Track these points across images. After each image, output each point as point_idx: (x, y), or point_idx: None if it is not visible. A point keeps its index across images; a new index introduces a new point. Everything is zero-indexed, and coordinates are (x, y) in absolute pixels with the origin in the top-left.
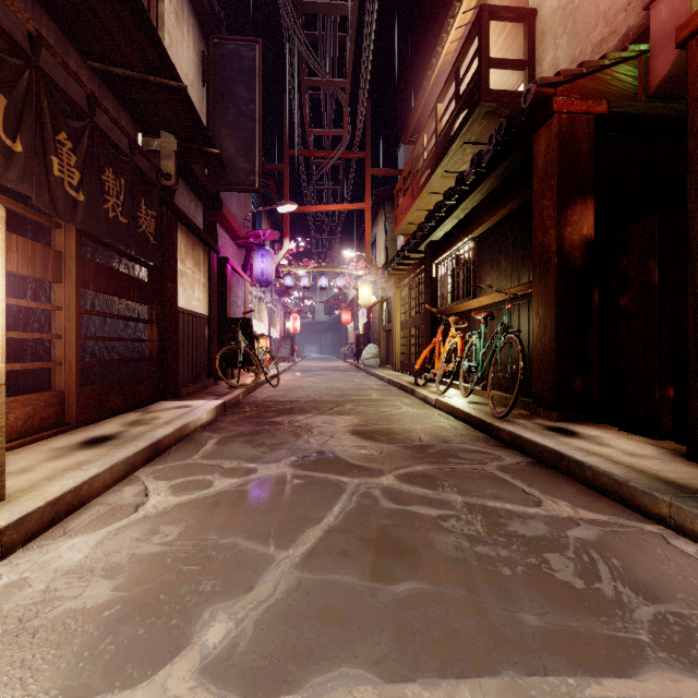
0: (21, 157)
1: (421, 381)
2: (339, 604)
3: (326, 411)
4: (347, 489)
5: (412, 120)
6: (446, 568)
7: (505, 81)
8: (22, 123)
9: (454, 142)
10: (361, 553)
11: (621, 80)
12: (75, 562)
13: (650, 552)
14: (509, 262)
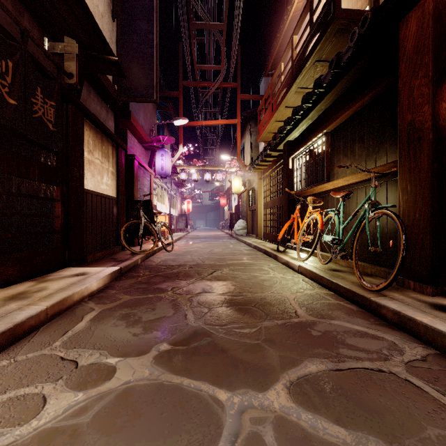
0: None
1: (280, 247)
2: None
3: (206, 276)
4: (224, 424)
5: (271, 57)
6: None
7: None
8: None
9: (308, 60)
10: None
11: None
12: None
13: None
14: (364, 148)
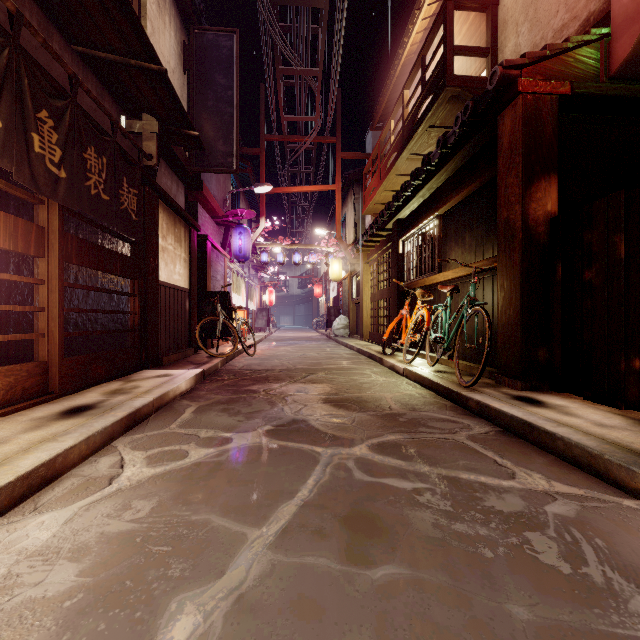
0: (0, 133)
1: (388, 350)
2: (315, 593)
3: (300, 380)
4: (321, 459)
5: (380, 107)
6: (425, 549)
7: (468, 68)
8: (1, 100)
9: (420, 126)
10: (336, 531)
11: (583, 62)
12: (42, 541)
13: (633, 530)
14: (474, 238)
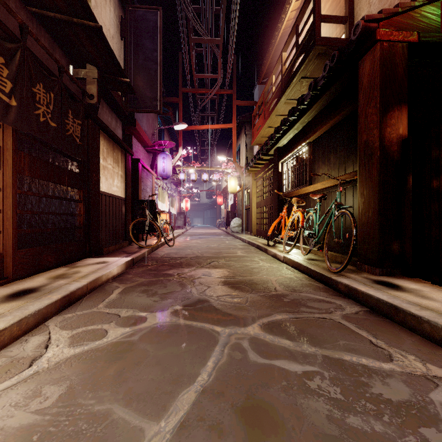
0: None
1: (271, 242)
2: None
3: (205, 265)
4: (219, 339)
5: (264, 67)
6: None
7: (330, 34)
8: None
9: (294, 77)
10: (233, 427)
11: (427, 17)
12: None
13: None
14: (337, 158)
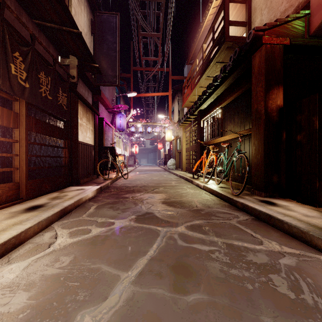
0: None
1: (195, 176)
2: (156, 309)
3: (150, 191)
4: (160, 234)
5: (191, 53)
6: (216, 284)
7: (236, 32)
8: None
9: (211, 62)
10: (168, 274)
11: (296, 28)
12: (10, 280)
13: None
14: (239, 119)
